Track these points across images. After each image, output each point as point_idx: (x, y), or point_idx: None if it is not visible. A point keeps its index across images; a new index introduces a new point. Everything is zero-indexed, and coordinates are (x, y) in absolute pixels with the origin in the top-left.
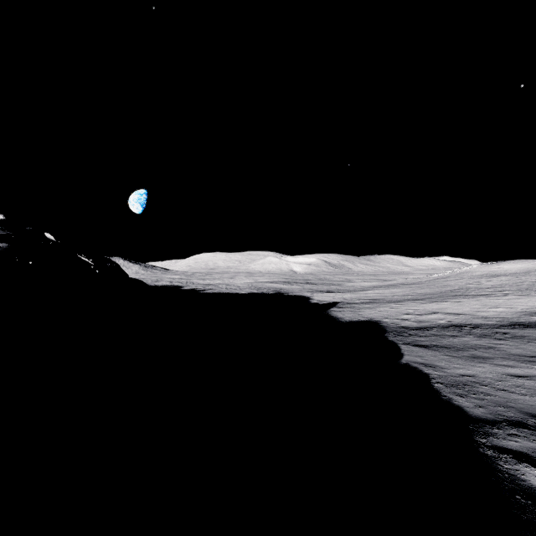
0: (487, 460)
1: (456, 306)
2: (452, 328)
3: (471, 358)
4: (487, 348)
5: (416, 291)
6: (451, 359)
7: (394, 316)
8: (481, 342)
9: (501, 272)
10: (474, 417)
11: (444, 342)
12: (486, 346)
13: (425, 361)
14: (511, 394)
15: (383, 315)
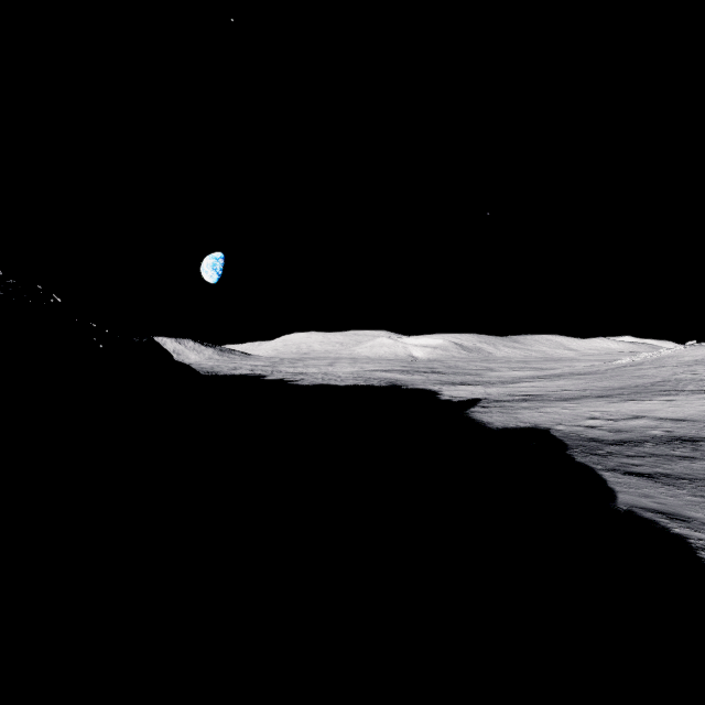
0: None
1: (671, 408)
2: (679, 444)
3: None
4: None
5: (596, 383)
6: None
7: (573, 422)
8: None
9: None
10: None
11: (677, 469)
12: None
13: (661, 506)
14: None
15: (553, 419)
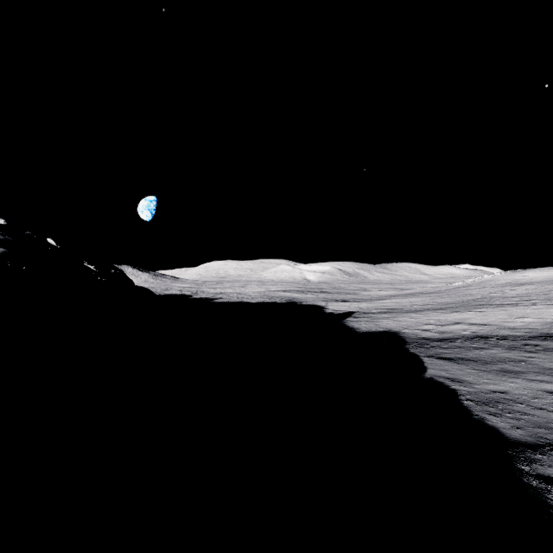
0: (533, 492)
1: (480, 317)
2: (478, 340)
3: (501, 373)
4: (517, 362)
5: (436, 300)
6: (480, 373)
7: (414, 327)
8: (511, 354)
9: (526, 280)
10: (512, 440)
11: (470, 355)
12: (516, 359)
13: (450, 375)
14: (550, 414)
15: (402, 325)
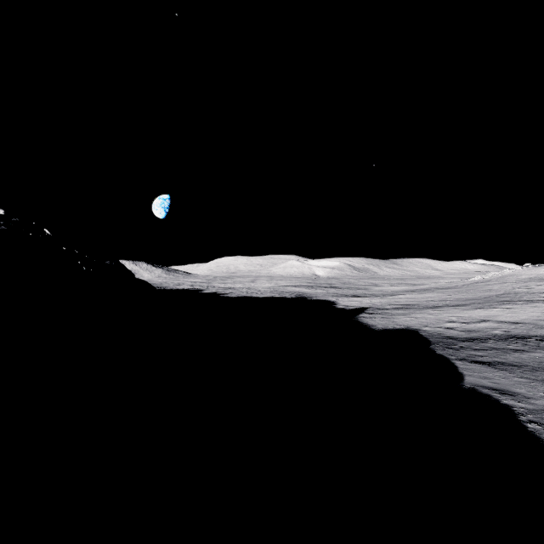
0: None
1: (509, 314)
2: (513, 340)
3: None
4: None
5: (454, 295)
6: (532, 384)
7: (436, 325)
8: None
9: None
10: None
11: (510, 359)
12: None
13: (496, 385)
14: None
15: (421, 322)
